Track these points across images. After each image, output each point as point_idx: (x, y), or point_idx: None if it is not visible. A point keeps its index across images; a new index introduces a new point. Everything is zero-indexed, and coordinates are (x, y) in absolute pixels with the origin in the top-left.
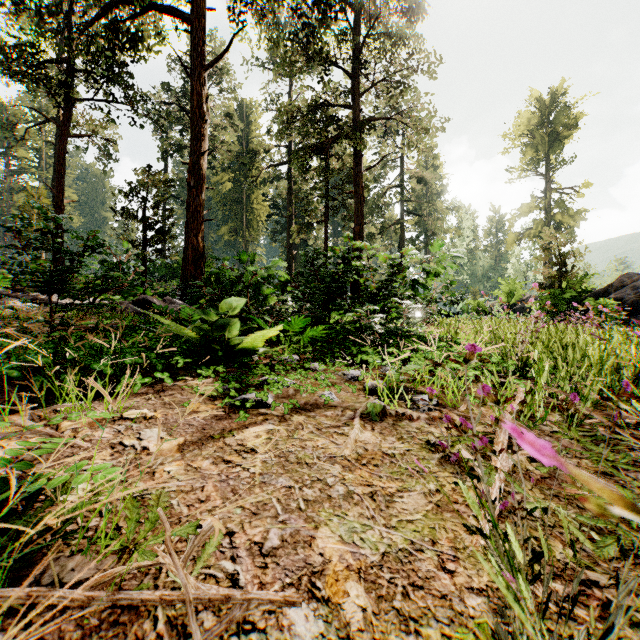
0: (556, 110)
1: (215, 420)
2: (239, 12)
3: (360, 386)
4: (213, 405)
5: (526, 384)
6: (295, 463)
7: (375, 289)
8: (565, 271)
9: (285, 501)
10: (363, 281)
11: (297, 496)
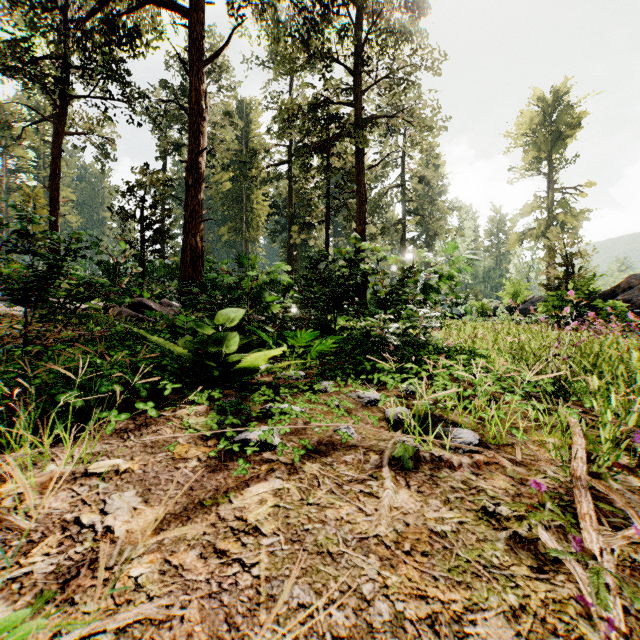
0: (559, 109)
1: (207, 472)
2: (239, 7)
3: (380, 414)
4: (205, 447)
5: (575, 412)
6: (314, 553)
7: (385, 294)
8: (572, 272)
9: (305, 639)
10: (372, 285)
11: (322, 627)
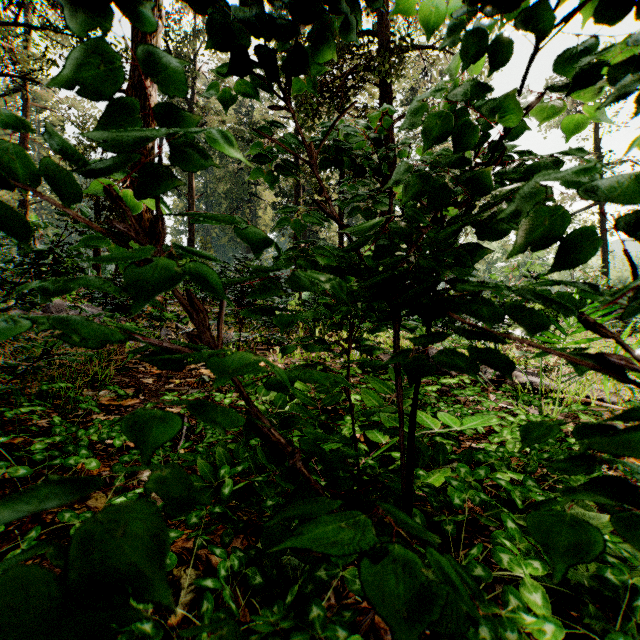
0: None
1: None
2: None
3: None
4: None
5: None
6: None
7: None
8: None
9: None
10: None
11: None
